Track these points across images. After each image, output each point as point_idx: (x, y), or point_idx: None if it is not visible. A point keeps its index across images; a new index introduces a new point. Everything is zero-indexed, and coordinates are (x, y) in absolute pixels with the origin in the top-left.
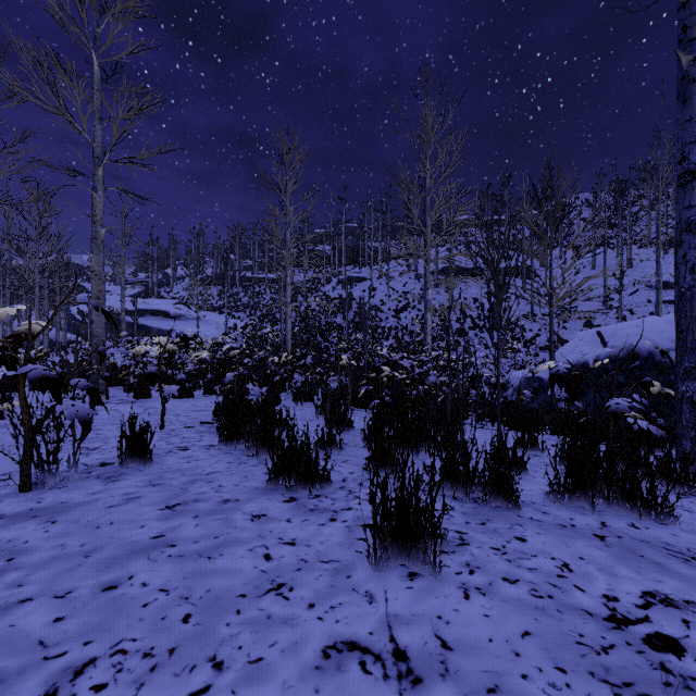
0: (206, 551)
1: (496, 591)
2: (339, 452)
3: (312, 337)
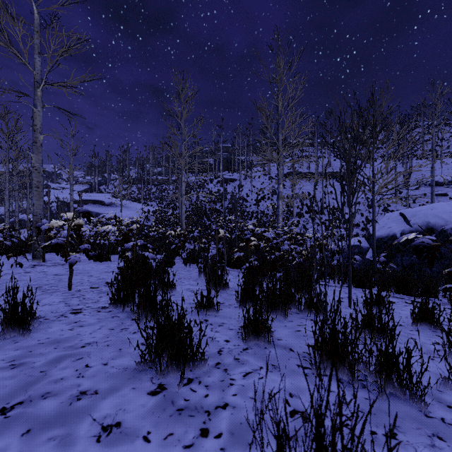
0: None
1: None
2: (216, 314)
3: (200, 218)
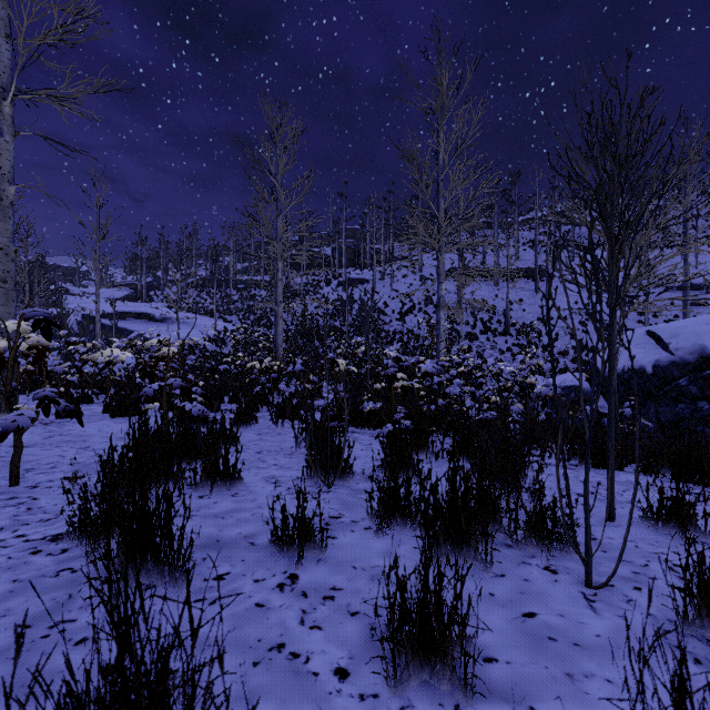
0: None
1: None
2: (320, 555)
3: (309, 342)
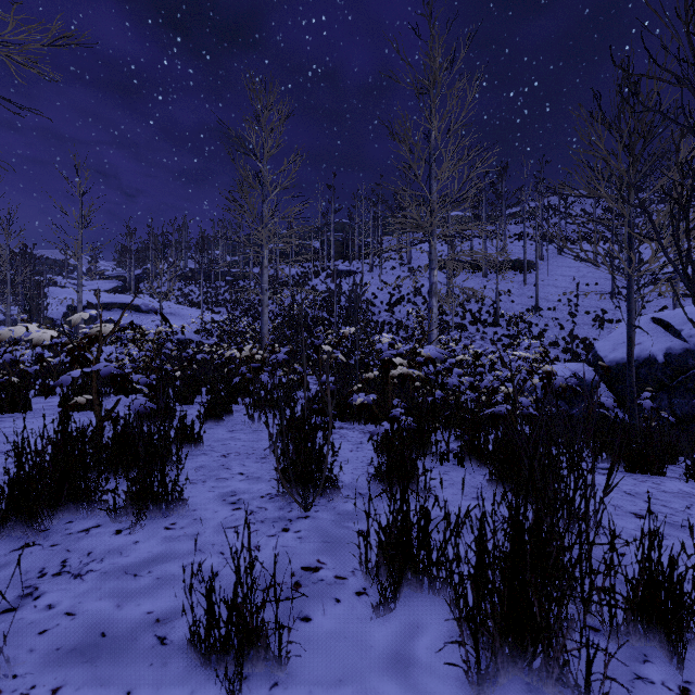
0: None
1: None
2: (277, 672)
3: (297, 333)
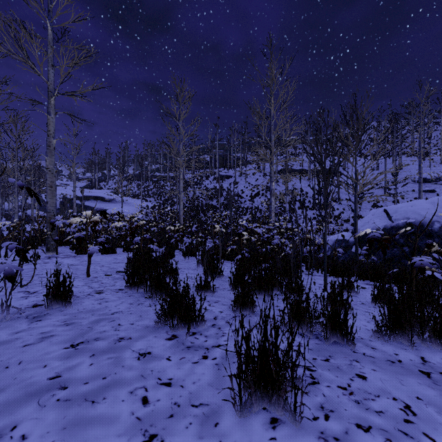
0: (91, 394)
1: (354, 441)
2: (212, 294)
3: (197, 214)
